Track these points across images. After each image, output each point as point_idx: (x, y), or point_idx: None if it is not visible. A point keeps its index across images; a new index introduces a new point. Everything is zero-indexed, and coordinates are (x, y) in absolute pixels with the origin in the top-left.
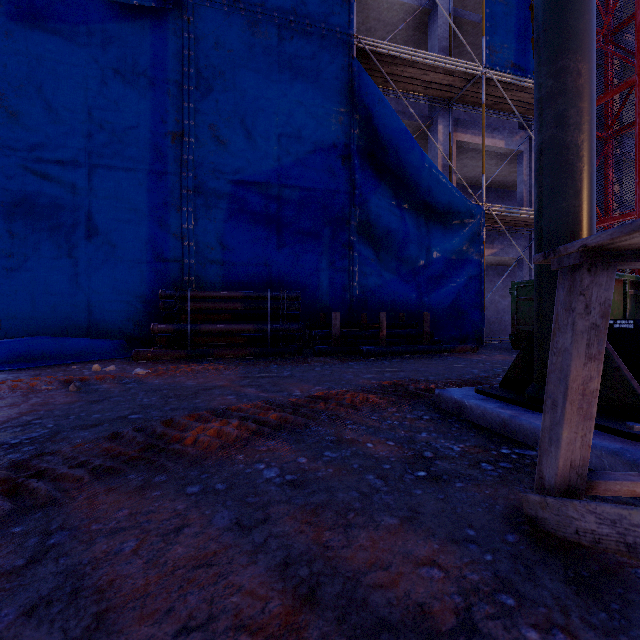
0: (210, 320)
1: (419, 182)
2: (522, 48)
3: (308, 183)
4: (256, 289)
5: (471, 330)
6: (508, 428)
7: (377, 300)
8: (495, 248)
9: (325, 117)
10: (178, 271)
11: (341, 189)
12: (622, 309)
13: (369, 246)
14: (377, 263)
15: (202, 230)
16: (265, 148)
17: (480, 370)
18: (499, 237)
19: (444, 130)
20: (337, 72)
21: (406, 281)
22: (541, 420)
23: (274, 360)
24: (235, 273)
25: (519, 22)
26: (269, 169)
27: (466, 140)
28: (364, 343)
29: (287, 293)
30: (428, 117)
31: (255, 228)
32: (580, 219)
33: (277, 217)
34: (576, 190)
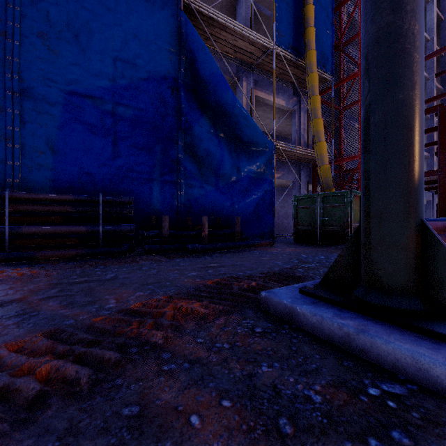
0: (38, 222)
1: (231, 117)
2: (297, 37)
3: (142, 105)
4: (91, 194)
5: (267, 229)
6: (354, 344)
7: (200, 206)
8: (279, 173)
9: (157, 52)
10: (0, 172)
11: (171, 114)
12: (359, 215)
13: (194, 163)
14: (200, 177)
15: (30, 134)
16: (100, 67)
17: (282, 262)
18: (282, 166)
19: (247, 86)
20: (167, 17)
21: (222, 192)
22: (393, 335)
23: (104, 260)
24: (68, 178)
25: (296, 19)
26: (104, 86)
27: (261, 96)
28: (189, 241)
29: (120, 198)
30: (236, 75)
31: (90, 138)
32: (416, 113)
33: (112, 130)
34: (413, 81)
